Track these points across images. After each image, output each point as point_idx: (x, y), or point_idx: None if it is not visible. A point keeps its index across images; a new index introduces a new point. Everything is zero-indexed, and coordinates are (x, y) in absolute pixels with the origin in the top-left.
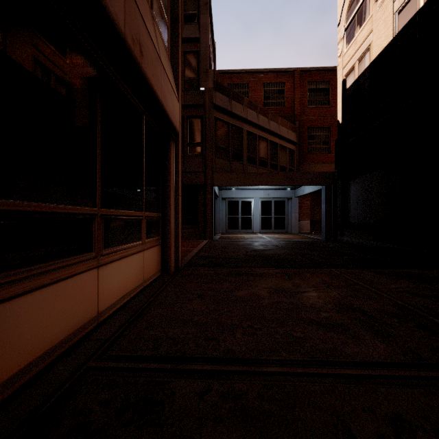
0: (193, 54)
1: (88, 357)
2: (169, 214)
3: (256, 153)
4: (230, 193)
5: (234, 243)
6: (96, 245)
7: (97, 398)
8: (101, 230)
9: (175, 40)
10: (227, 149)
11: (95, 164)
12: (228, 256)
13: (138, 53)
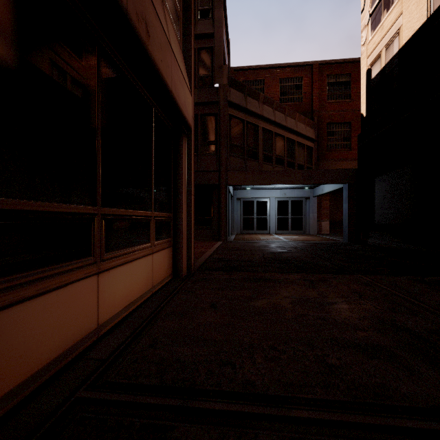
0: (207, 50)
1: (80, 384)
2: (180, 214)
3: (273, 151)
4: (245, 193)
5: (249, 245)
6: (95, 249)
7: None
8: (102, 232)
9: (187, 29)
10: (242, 147)
11: (95, 157)
12: (243, 258)
13: (143, 32)
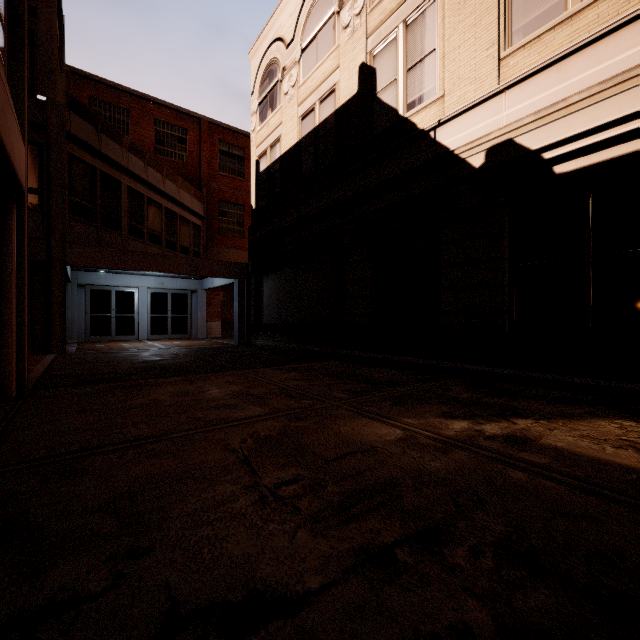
0: None
1: None
2: (8, 312)
3: (144, 223)
4: (94, 277)
5: (108, 356)
6: None
7: (7, 485)
8: None
9: (17, 52)
10: (93, 209)
11: None
12: (104, 371)
13: None
